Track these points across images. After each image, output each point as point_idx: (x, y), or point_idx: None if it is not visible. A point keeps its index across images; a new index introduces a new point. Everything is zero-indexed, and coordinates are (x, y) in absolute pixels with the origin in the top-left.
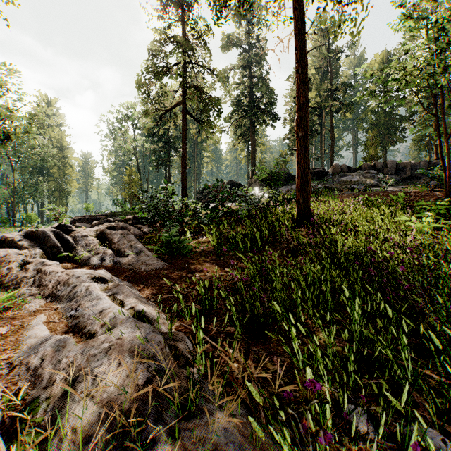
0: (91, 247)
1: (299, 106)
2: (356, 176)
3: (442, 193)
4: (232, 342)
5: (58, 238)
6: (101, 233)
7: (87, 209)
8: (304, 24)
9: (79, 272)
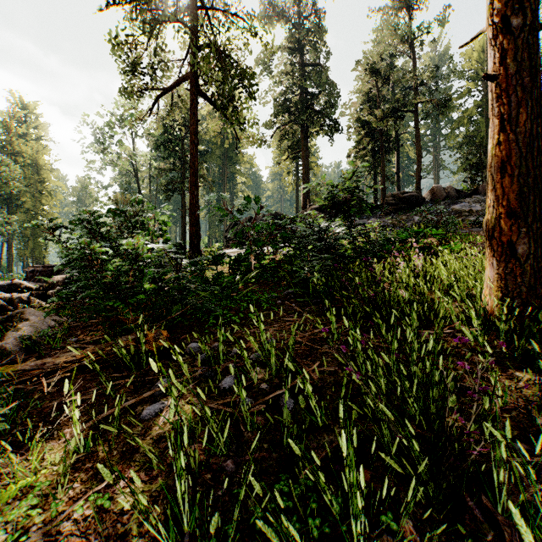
0: None
1: None
2: (474, 203)
3: None
4: None
5: None
6: None
7: None
8: None
9: None
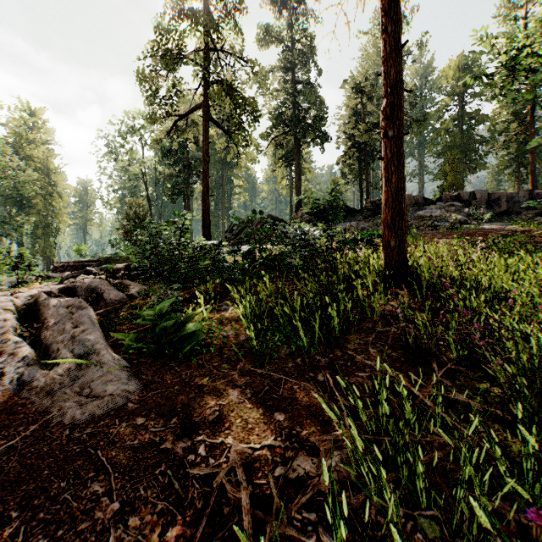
0: None
1: (389, 86)
2: (436, 210)
3: None
4: None
5: None
6: (35, 303)
7: (78, 252)
8: None
9: None
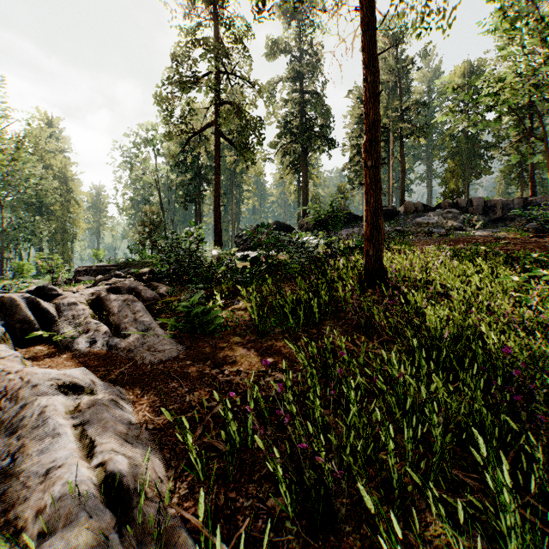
0: (80, 321)
1: (368, 126)
2: (434, 217)
3: (547, 240)
4: (277, 542)
5: (33, 308)
6: (97, 298)
7: (97, 257)
8: (374, 16)
9: (41, 374)
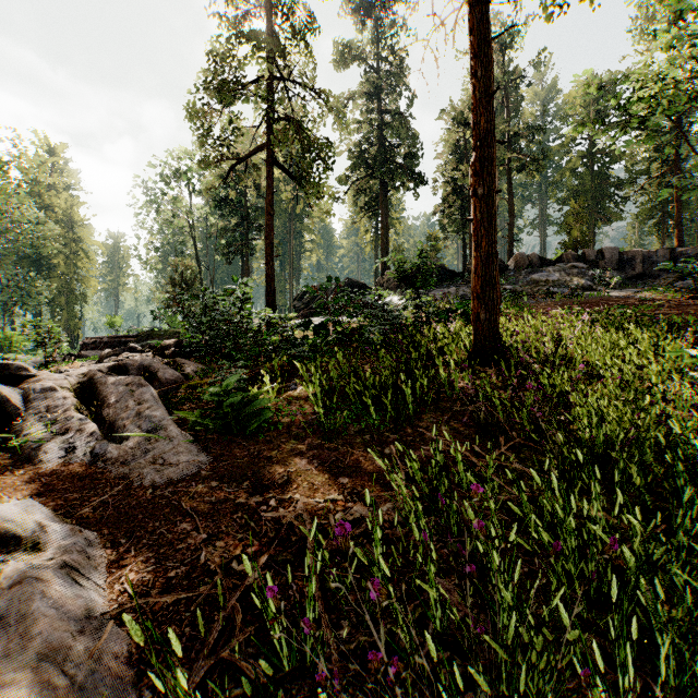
0: (58, 415)
1: (478, 138)
2: (554, 273)
3: None
4: None
5: None
6: (89, 381)
7: (111, 325)
8: None
9: None
